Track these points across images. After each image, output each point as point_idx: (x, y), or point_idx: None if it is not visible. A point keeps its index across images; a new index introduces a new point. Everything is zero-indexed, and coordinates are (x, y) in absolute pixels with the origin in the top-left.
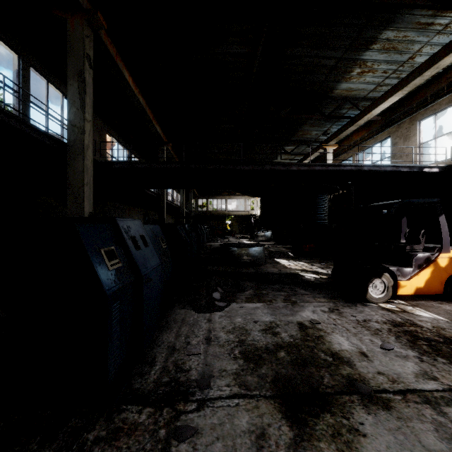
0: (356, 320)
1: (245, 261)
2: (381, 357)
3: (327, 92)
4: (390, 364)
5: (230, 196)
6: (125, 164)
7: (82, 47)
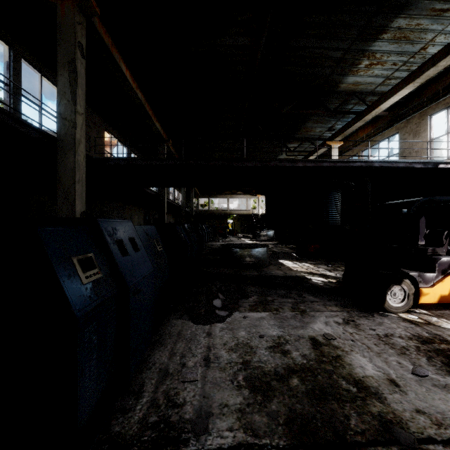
0: (376, 335)
1: (248, 263)
2: (415, 386)
3: (333, 86)
4: (428, 397)
5: (232, 195)
6: (121, 160)
7: (73, 34)
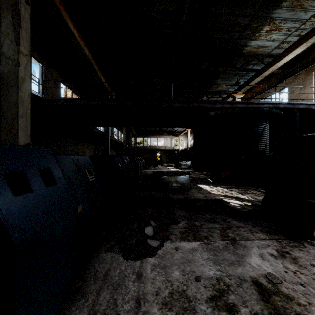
0: None
1: (174, 188)
2: None
3: (239, 49)
4: None
5: (160, 136)
6: (66, 101)
7: None
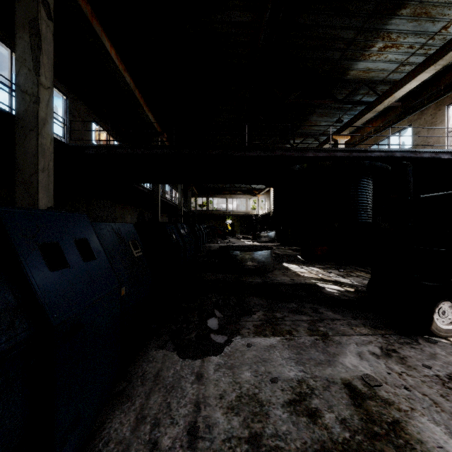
0: (437, 378)
1: (249, 268)
2: None
3: (341, 73)
4: None
5: (231, 195)
6: (101, 148)
7: None
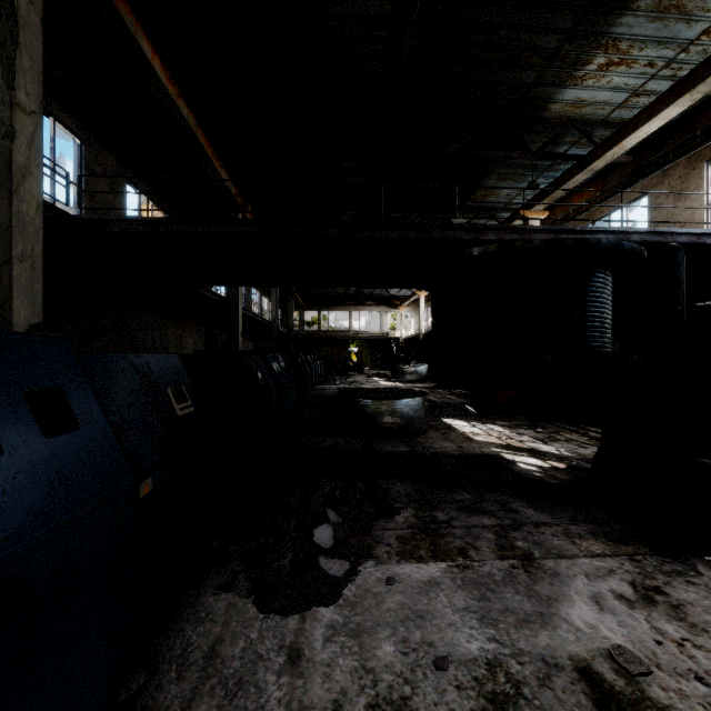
0: None
1: (388, 427)
2: None
3: (536, 108)
4: None
5: (357, 307)
6: (134, 224)
7: None
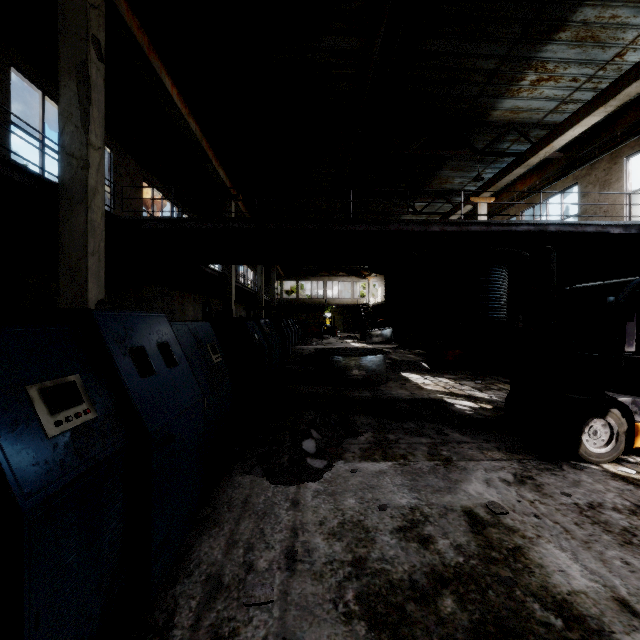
0: (575, 506)
1: (355, 378)
2: None
3: (481, 114)
4: None
5: (330, 277)
6: (162, 222)
7: (84, 23)
